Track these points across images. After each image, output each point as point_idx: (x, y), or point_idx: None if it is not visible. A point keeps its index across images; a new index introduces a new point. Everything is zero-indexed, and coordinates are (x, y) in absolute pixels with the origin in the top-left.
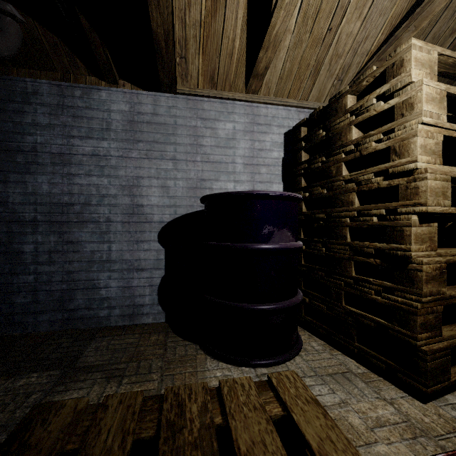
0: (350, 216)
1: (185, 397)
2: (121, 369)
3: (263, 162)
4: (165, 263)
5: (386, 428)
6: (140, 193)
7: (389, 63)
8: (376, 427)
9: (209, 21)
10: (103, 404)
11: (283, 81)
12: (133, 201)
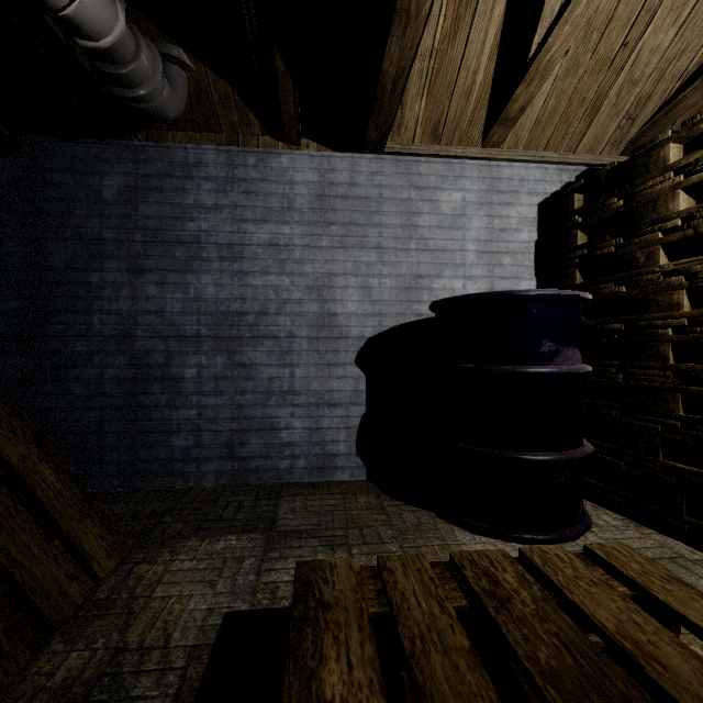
0: (675, 325)
1: (487, 566)
2: (341, 536)
3: (507, 249)
4: (366, 397)
5: None
6: (333, 297)
7: None
8: None
9: (445, 47)
10: (383, 566)
11: (540, 126)
12: (323, 308)
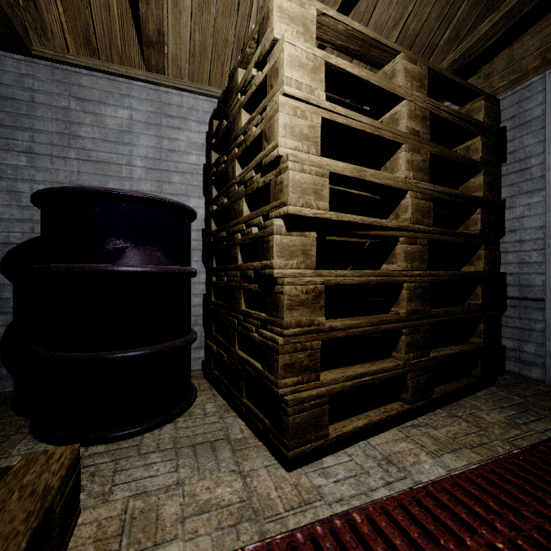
0: (241, 230)
1: None
2: None
3: (176, 168)
4: (14, 305)
5: (207, 515)
6: None
7: (261, 17)
8: (194, 515)
9: None
10: None
11: (197, 60)
12: None
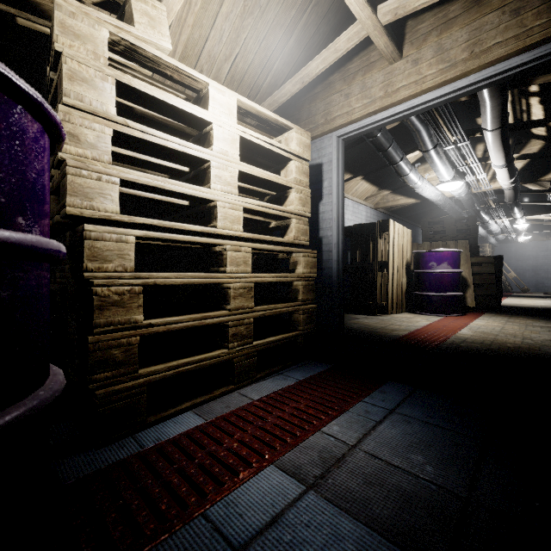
0: None
1: None
2: None
3: None
4: None
5: None
6: None
7: None
8: None
9: None
10: None
11: None
12: None
